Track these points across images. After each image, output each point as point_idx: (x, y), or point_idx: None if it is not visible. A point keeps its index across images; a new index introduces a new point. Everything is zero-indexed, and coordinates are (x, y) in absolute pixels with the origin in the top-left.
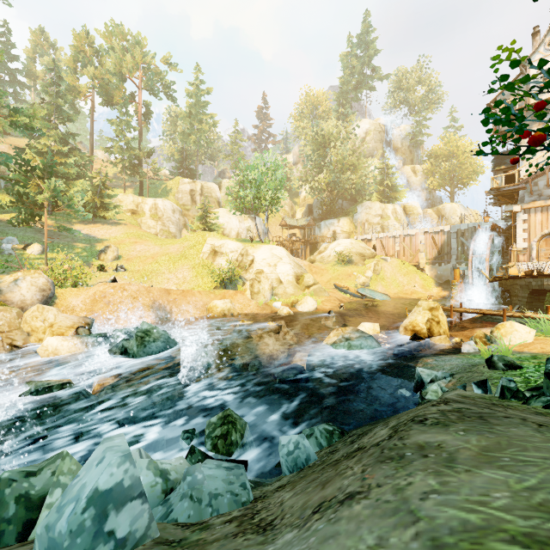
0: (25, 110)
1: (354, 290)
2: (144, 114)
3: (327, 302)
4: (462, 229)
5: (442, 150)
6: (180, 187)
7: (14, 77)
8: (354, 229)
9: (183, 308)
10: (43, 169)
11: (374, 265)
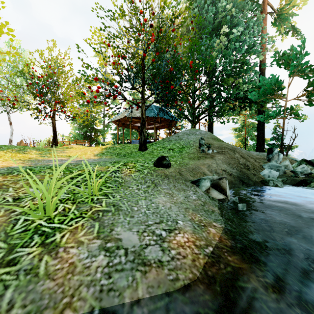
0: None
1: None
2: None
3: None
4: None
5: None
6: None
7: None
8: None
9: None
10: None
11: None
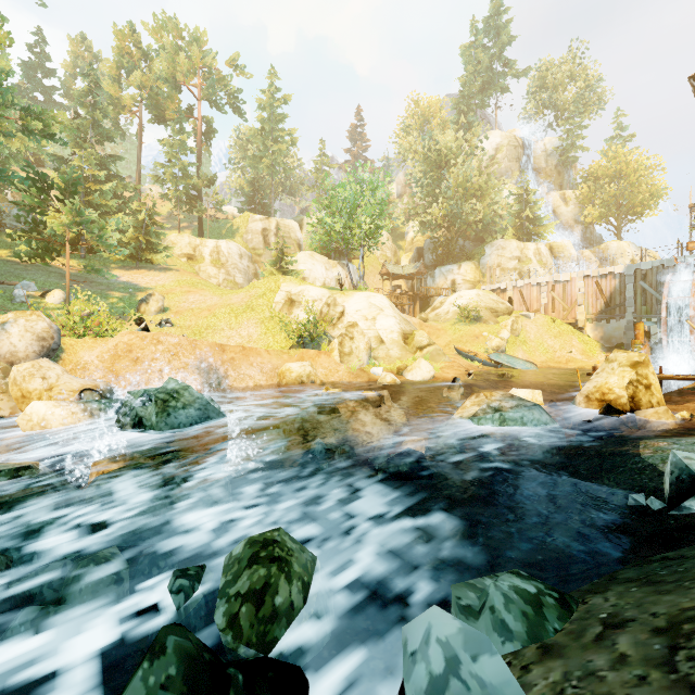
0: (41, 110)
1: (484, 356)
2: (205, 133)
3: (449, 369)
4: (643, 270)
5: (604, 169)
6: (250, 226)
7: (49, 97)
8: (481, 277)
9: (243, 372)
10: (64, 189)
11: (511, 322)
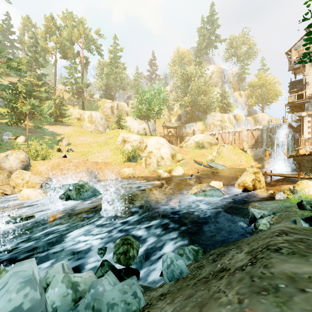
0: (15, 59)
1: (205, 163)
2: (85, 63)
3: (190, 170)
4: (270, 128)
5: (256, 82)
6: (105, 105)
7: (12, 44)
8: (205, 128)
9: (105, 173)
10: (25, 93)
11: (217, 149)
